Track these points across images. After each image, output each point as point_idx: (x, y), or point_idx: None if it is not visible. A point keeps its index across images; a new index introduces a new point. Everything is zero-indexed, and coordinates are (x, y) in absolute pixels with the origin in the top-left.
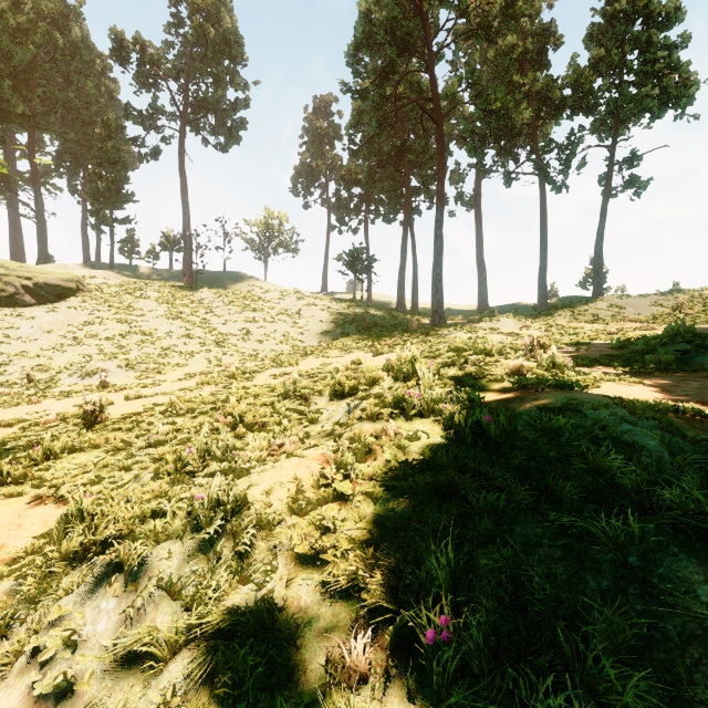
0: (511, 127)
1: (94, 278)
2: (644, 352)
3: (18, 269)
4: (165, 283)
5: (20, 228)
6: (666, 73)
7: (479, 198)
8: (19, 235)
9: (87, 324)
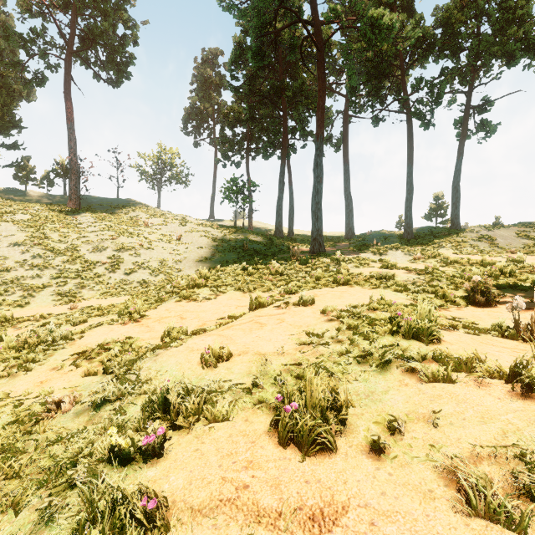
0: (382, 68)
1: None
2: None
3: None
4: (46, 207)
5: None
6: (527, 19)
7: (346, 139)
8: None
9: None
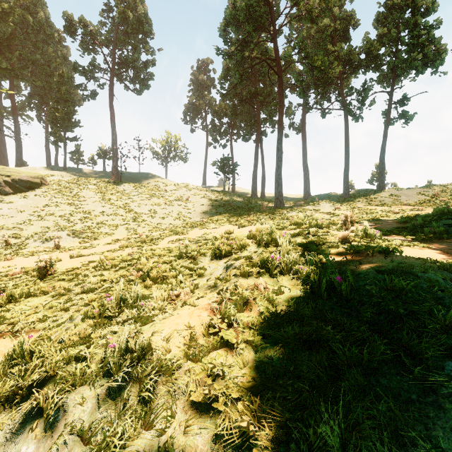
0: (326, 79)
1: (53, 176)
2: (421, 225)
3: (1, 170)
4: (100, 180)
5: (5, 143)
6: (426, 44)
7: (304, 125)
8: (4, 148)
9: (47, 206)
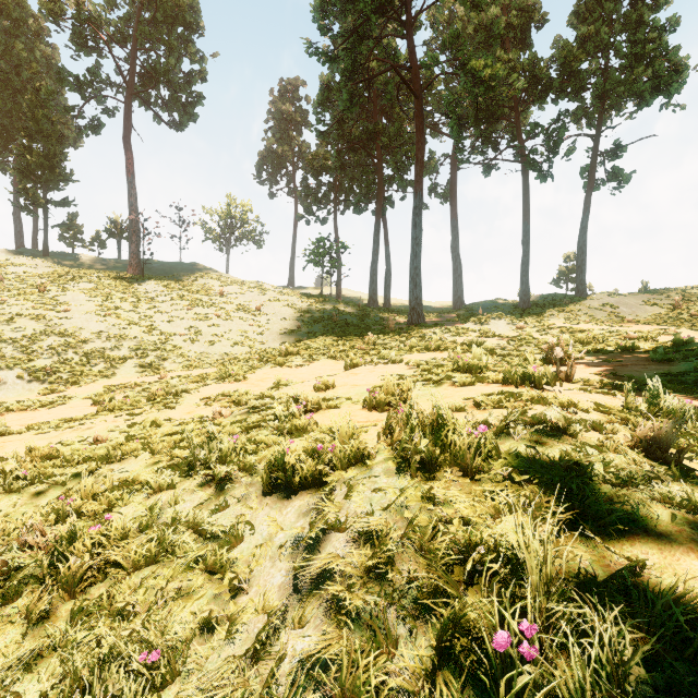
0: (493, 110)
1: (15, 266)
2: None
3: None
4: (105, 274)
5: None
6: (658, 55)
7: (454, 189)
8: None
9: None
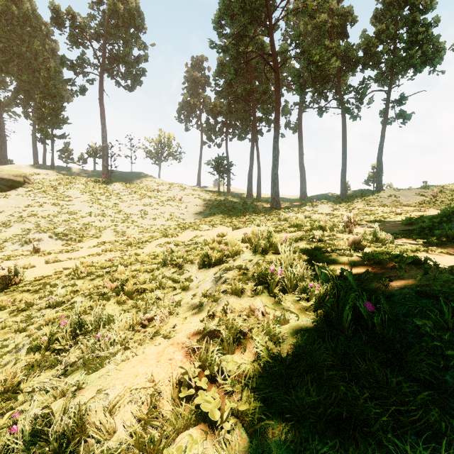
0: (323, 76)
1: (38, 174)
2: (430, 227)
3: None
4: (89, 179)
5: None
6: (425, 42)
7: (301, 125)
8: None
9: (30, 207)
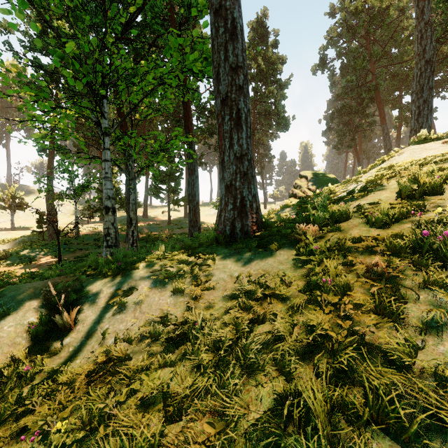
0: None
1: None
2: None
3: None
4: None
5: None
6: None
7: None
8: None
9: None
